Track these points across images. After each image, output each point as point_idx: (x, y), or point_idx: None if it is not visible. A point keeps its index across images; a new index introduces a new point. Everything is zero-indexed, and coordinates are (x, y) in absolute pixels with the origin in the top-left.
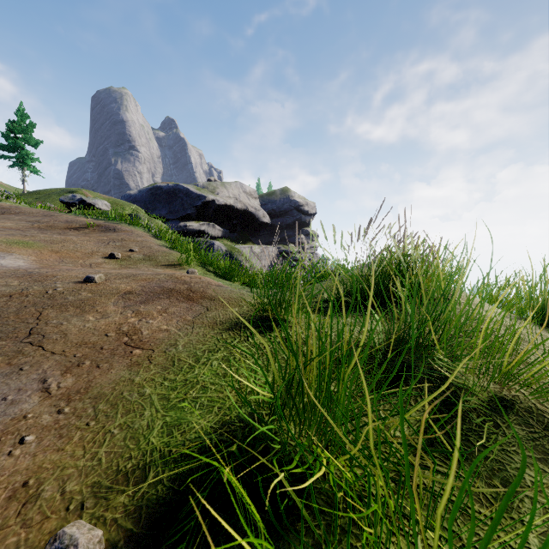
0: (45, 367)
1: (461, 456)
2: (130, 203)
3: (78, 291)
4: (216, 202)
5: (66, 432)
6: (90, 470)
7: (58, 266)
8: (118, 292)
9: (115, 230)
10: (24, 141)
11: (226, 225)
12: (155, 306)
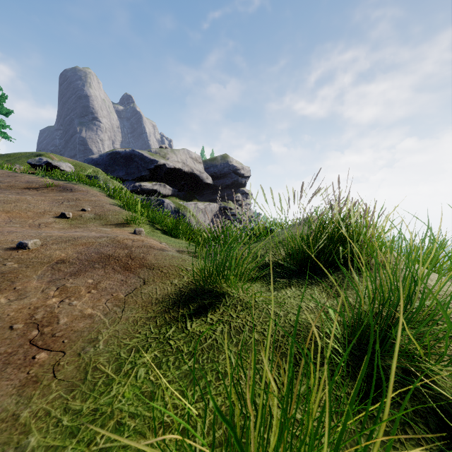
0: None
1: None
2: (92, 166)
3: (4, 260)
4: (167, 165)
5: None
6: None
7: (2, 227)
8: (50, 261)
9: (72, 190)
10: None
11: (175, 185)
12: (86, 279)
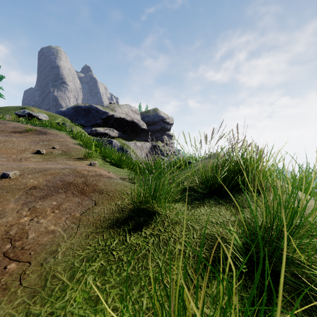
0: None
1: None
2: (61, 116)
3: None
4: (114, 116)
5: None
6: None
7: None
8: (25, 188)
9: (46, 133)
10: None
11: (120, 129)
12: (51, 202)
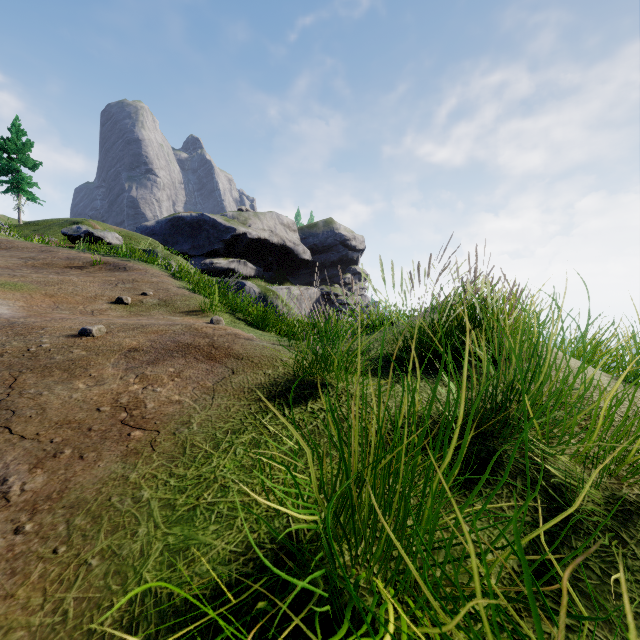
0: (8, 459)
1: (582, 593)
2: (147, 237)
3: (69, 348)
4: (248, 235)
5: (22, 565)
6: (48, 632)
7: (51, 314)
8: (121, 350)
9: (125, 268)
10: (19, 162)
11: (259, 262)
12: (166, 368)
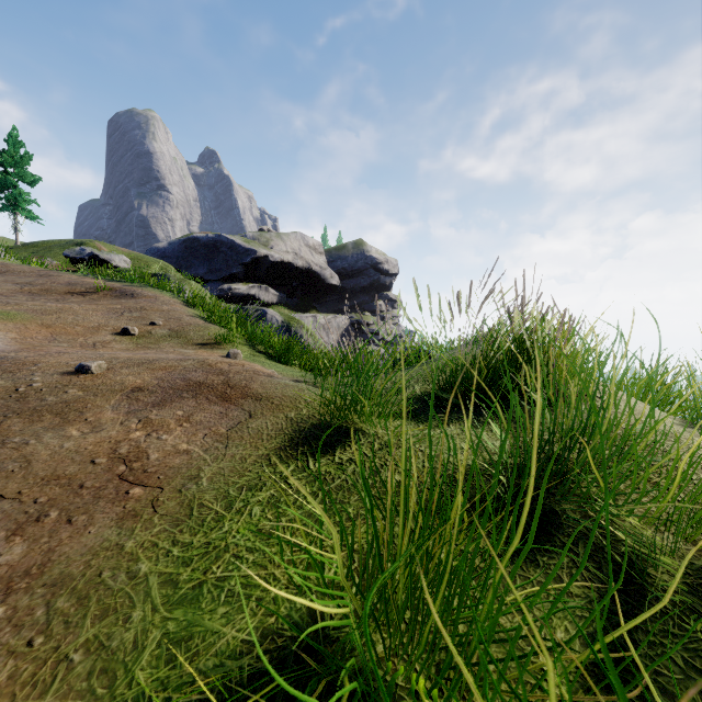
0: None
1: (663, 691)
2: (158, 259)
3: (64, 387)
4: (270, 258)
5: None
6: None
7: (46, 347)
8: (123, 389)
9: (133, 295)
10: (17, 177)
11: (282, 288)
12: (174, 411)
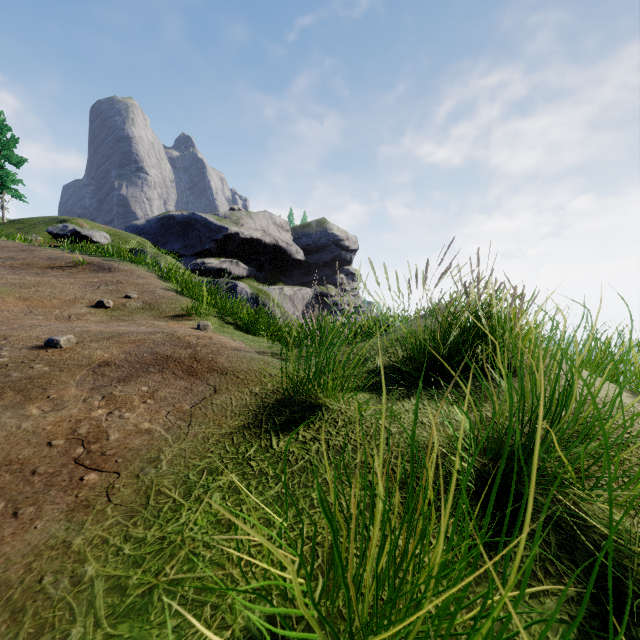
0: None
1: None
2: (136, 236)
3: (30, 362)
4: (240, 234)
5: None
6: None
7: (21, 320)
8: (90, 364)
9: (110, 269)
10: (3, 158)
11: (252, 262)
12: (139, 387)
